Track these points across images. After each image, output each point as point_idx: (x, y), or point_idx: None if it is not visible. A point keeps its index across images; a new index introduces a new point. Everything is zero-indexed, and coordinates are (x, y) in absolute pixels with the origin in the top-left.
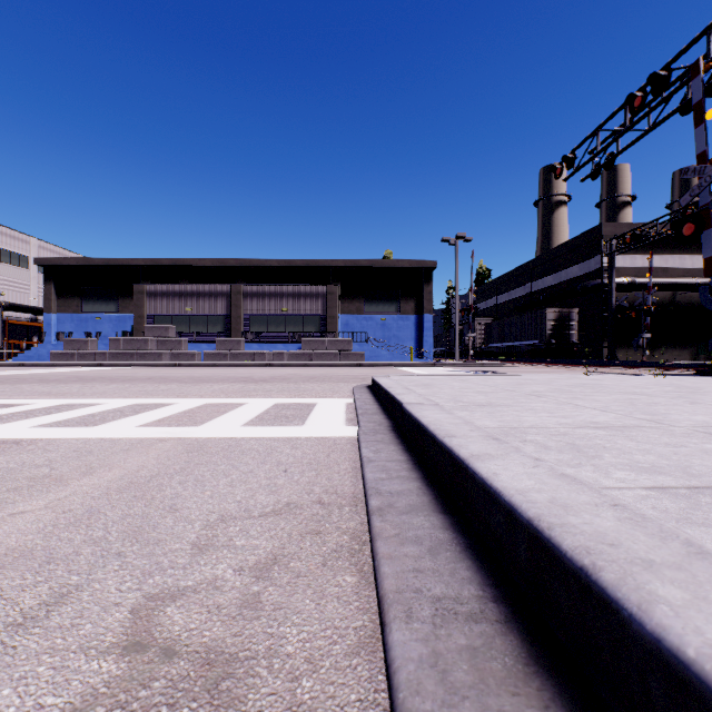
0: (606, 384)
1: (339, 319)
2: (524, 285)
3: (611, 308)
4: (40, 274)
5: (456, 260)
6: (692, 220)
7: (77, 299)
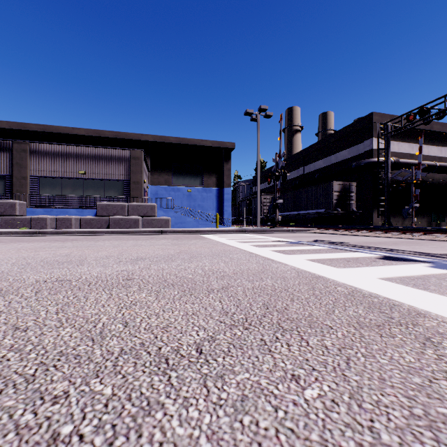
0: None
1: (149, 189)
2: (297, 169)
3: (387, 181)
4: None
5: (258, 133)
6: None
7: None
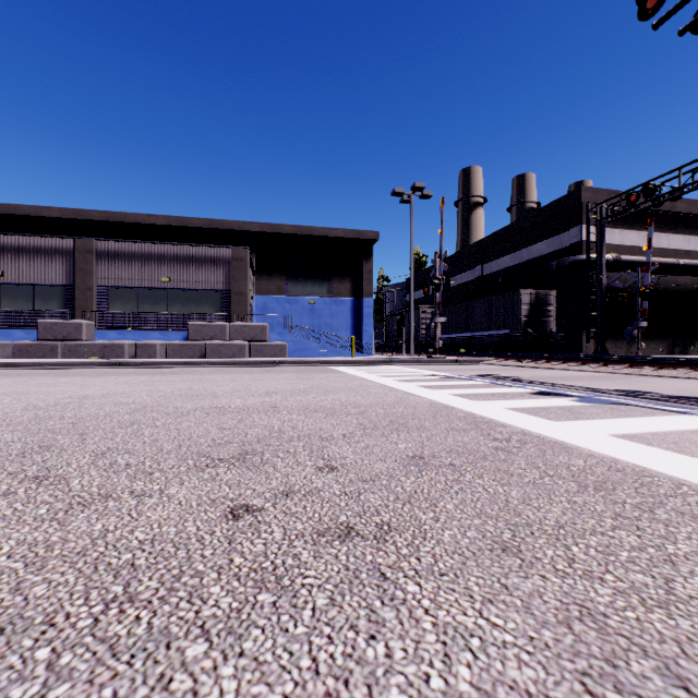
0: None
1: (254, 301)
2: (473, 268)
3: (601, 289)
4: None
5: (411, 221)
6: None
7: None
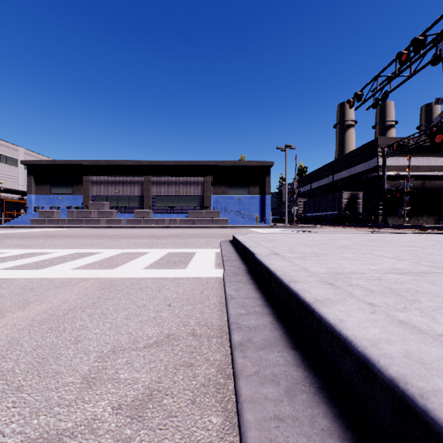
0: (389, 239)
1: (212, 198)
2: (328, 176)
3: (384, 191)
4: (25, 170)
5: (285, 161)
6: (442, 132)
7: (48, 186)
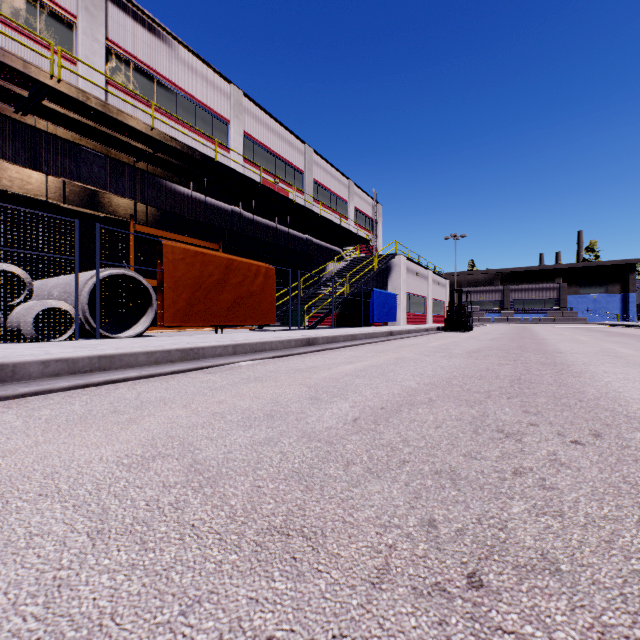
0: None
1: None
2: None
3: None
4: None
5: None
6: None
7: None
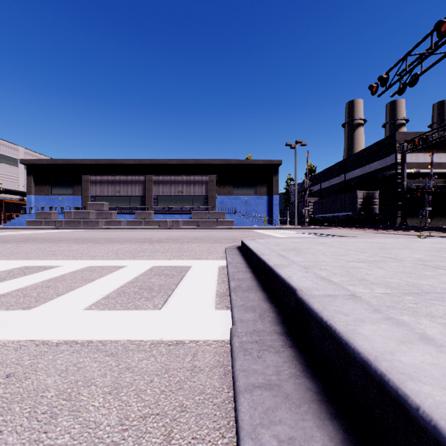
0: None
1: (217, 199)
2: (339, 176)
3: (403, 190)
4: (26, 170)
5: (295, 158)
6: None
7: (47, 186)
